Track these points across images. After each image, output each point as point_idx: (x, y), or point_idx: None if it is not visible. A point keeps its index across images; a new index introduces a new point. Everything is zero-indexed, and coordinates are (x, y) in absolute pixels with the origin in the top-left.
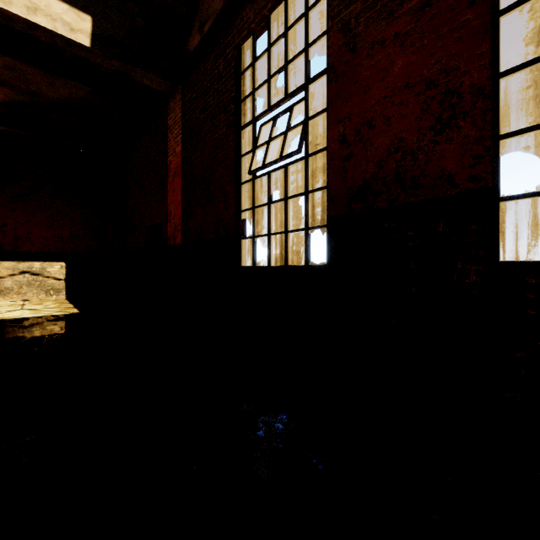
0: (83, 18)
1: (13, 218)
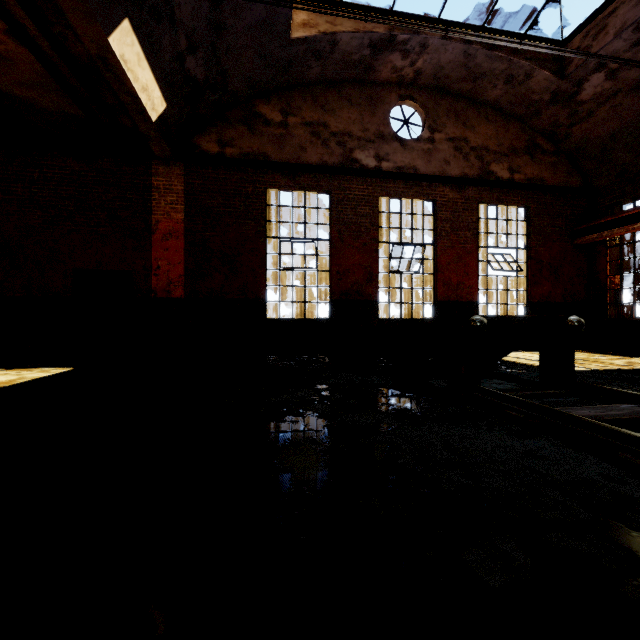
0: (162, 104)
1: None
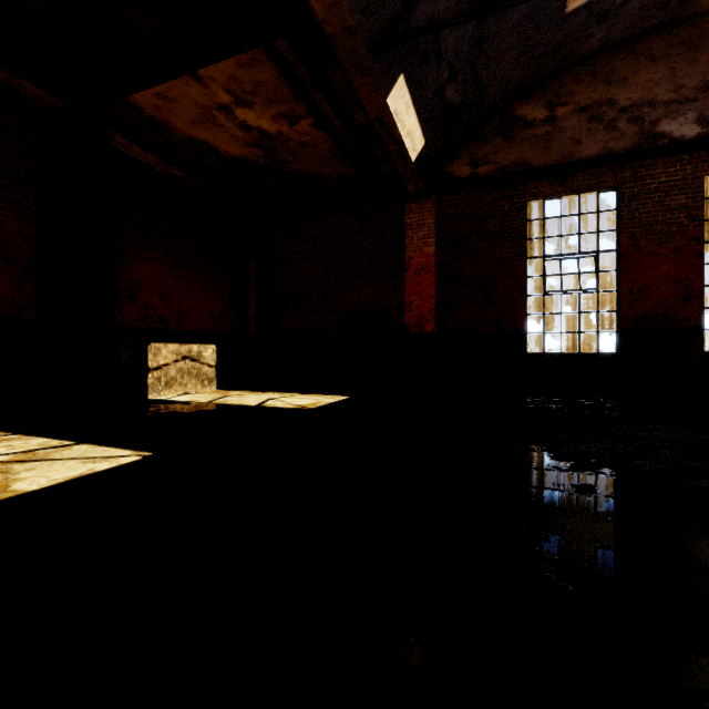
0: (421, 143)
1: (176, 287)
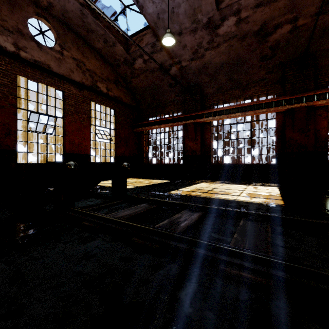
0: None
1: None
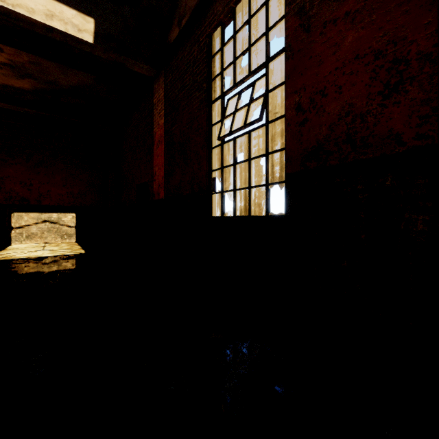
0: (87, 21)
1: (37, 179)
